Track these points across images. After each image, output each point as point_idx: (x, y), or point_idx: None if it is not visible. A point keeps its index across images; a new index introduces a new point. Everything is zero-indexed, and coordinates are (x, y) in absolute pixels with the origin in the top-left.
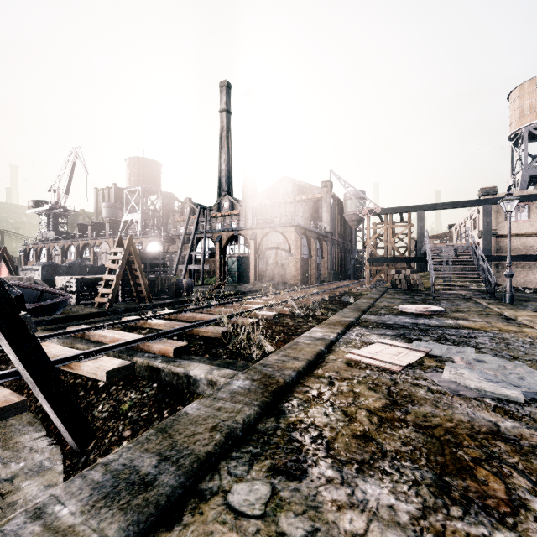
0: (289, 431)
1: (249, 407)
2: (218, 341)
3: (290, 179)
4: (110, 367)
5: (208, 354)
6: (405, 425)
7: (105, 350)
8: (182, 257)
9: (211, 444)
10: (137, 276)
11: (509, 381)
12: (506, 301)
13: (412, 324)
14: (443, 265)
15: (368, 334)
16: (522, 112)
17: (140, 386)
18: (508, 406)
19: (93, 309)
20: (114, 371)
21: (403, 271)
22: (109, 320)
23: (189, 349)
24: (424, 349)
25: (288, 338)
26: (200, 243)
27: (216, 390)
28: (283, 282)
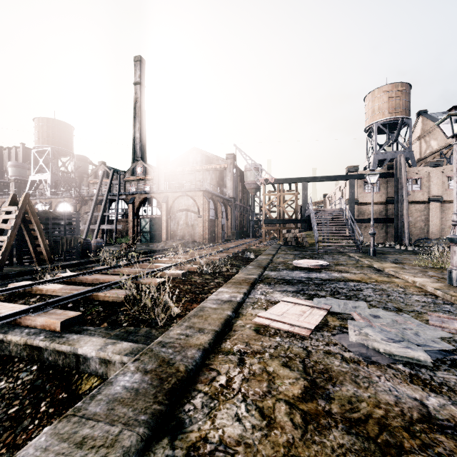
0: None
1: (131, 429)
2: (120, 306)
3: (199, 150)
4: None
5: (106, 322)
6: (334, 423)
7: None
8: (95, 217)
9: None
10: (37, 236)
11: (409, 339)
12: (370, 255)
13: (307, 278)
14: (322, 226)
15: (272, 291)
16: (373, 111)
17: (14, 370)
18: (422, 373)
19: None
20: None
21: (292, 231)
22: None
23: (82, 319)
24: (326, 306)
25: (195, 297)
26: (114, 205)
27: (89, 399)
28: (192, 240)
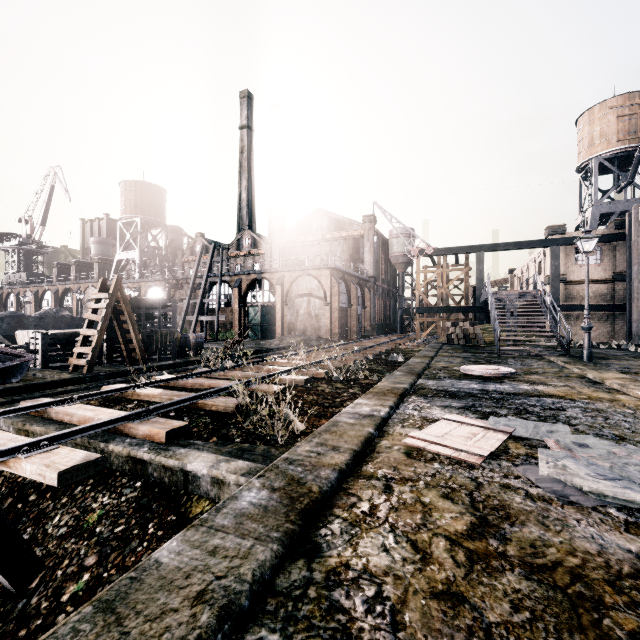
0: (329, 589)
1: (264, 544)
2: (231, 418)
3: (326, 212)
4: (65, 464)
5: (216, 437)
6: (509, 566)
7: (64, 437)
8: (191, 305)
9: (189, 637)
10: (128, 330)
11: (631, 477)
12: (584, 359)
13: (481, 391)
14: (507, 316)
15: (429, 406)
16: (592, 139)
17: (117, 486)
18: None
19: (65, 374)
20: (72, 470)
21: (460, 323)
22: (86, 388)
23: (189, 431)
24: (506, 428)
25: (323, 411)
26: (215, 289)
27: (214, 511)
28: (317, 336)
